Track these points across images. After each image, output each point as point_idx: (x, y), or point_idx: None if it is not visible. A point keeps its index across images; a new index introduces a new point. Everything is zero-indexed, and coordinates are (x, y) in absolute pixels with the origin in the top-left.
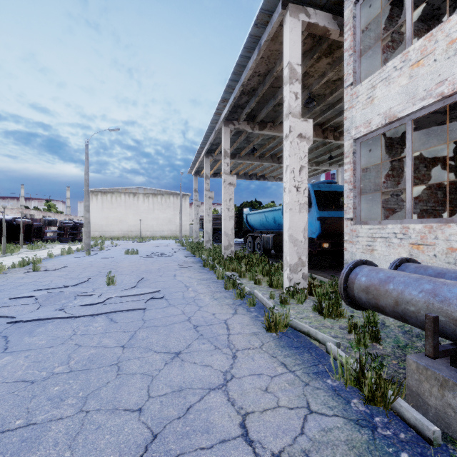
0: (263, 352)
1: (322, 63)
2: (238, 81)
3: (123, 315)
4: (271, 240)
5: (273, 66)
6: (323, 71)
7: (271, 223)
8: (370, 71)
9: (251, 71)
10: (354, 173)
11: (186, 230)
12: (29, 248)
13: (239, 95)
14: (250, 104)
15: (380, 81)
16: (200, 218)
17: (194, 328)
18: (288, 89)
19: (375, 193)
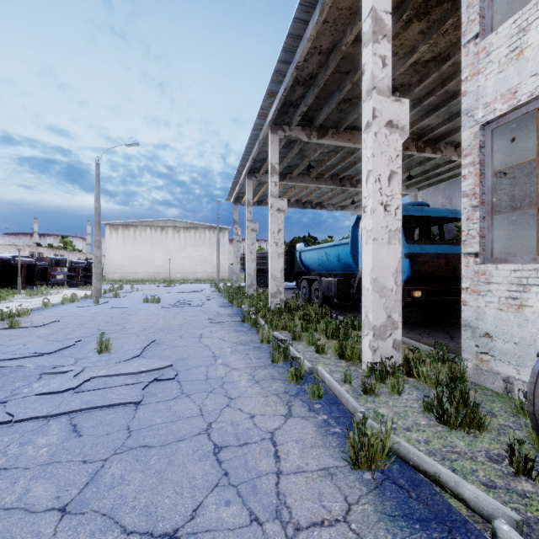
0: (353, 538)
1: (412, 32)
2: (290, 62)
3: (99, 416)
4: (335, 286)
5: (340, 36)
6: (411, 44)
7: (334, 262)
8: (506, 16)
9: (310, 44)
10: (481, 180)
11: (224, 271)
12: (27, 294)
13: (291, 85)
14: (306, 99)
15: (537, 17)
16: (241, 257)
17: (214, 455)
18: (372, 50)
19: (513, 213)
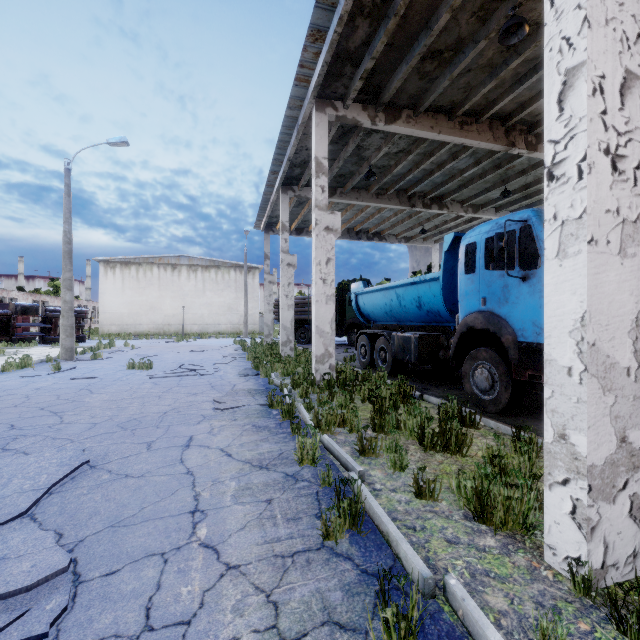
0: None
1: None
2: None
3: None
4: (415, 346)
5: None
6: None
7: (411, 308)
8: None
9: None
10: None
11: (254, 322)
12: None
13: (351, 16)
14: (373, 46)
15: None
16: (275, 304)
17: None
18: None
19: None
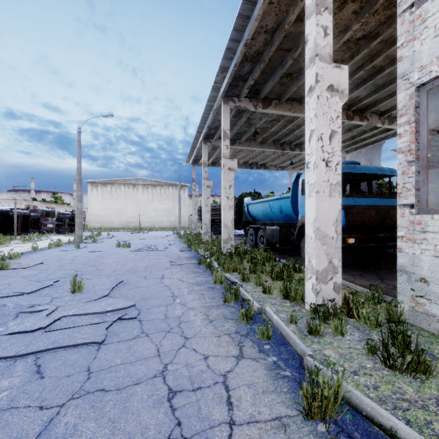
0: None
1: (346, 12)
2: (239, 40)
3: (63, 357)
4: (277, 233)
5: (284, 16)
6: (345, 23)
7: (277, 213)
8: None
9: (257, 23)
10: (416, 138)
11: (185, 221)
12: (22, 239)
13: (241, 62)
14: (253, 74)
15: None
16: (198, 209)
17: (168, 401)
18: (314, 21)
19: None
